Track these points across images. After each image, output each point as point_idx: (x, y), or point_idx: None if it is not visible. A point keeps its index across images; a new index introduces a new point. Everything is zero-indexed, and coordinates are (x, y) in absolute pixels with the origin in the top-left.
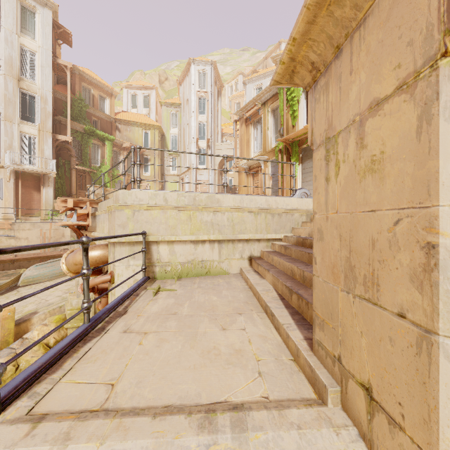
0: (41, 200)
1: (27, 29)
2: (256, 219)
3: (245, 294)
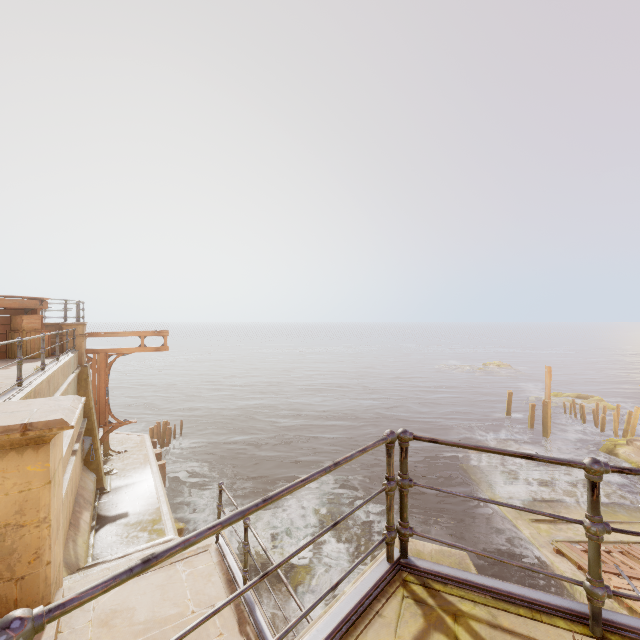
0: None
1: None
2: None
3: None
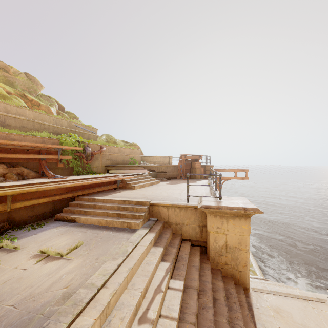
0: None
1: None
2: None
3: None
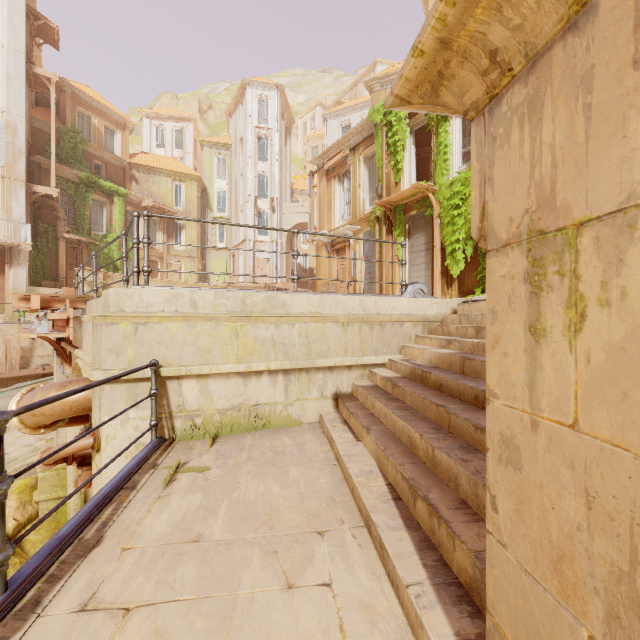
0: (7, 287)
1: None
2: (345, 333)
3: (329, 475)
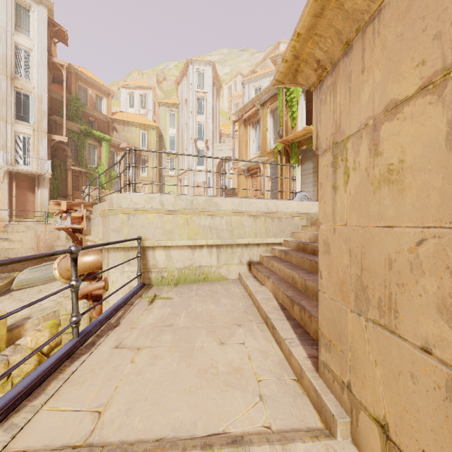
0: (36, 202)
1: (21, 26)
2: (255, 223)
3: (244, 302)
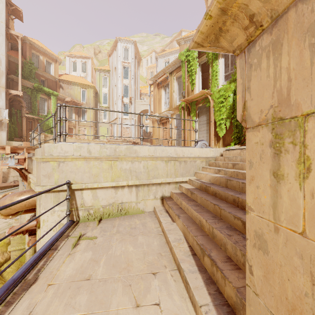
0: None
1: None
2: (167, 166)
3: (159, 240)
